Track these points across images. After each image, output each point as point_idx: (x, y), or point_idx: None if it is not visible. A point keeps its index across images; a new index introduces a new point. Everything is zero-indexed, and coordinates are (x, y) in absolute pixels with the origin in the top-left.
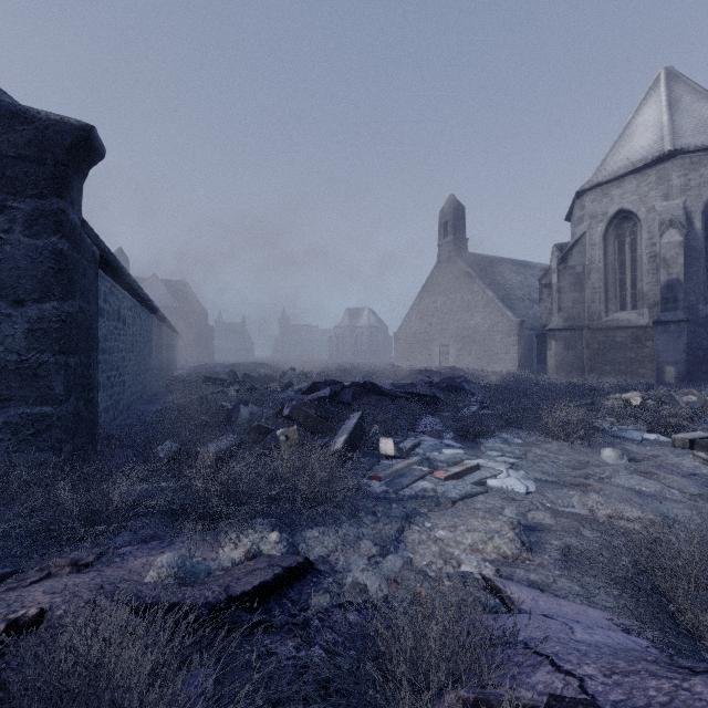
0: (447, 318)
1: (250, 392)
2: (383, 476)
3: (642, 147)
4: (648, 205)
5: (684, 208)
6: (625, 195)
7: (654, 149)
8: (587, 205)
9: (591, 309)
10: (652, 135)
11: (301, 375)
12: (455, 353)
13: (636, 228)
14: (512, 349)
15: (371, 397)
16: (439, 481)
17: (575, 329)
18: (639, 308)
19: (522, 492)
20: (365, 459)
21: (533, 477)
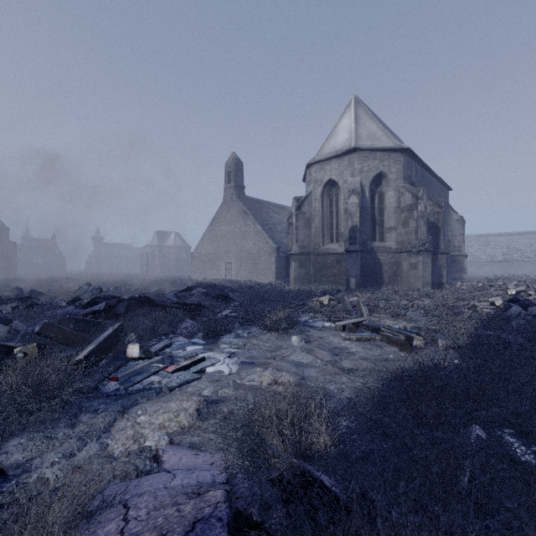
0: (230, 242)
1: (31, 308)
2: (120, 376)
3: (341, 142)
4: (344, 178)
5: (360, 183)
6: (332, 170)
7: (347, 145)
8: (313, 173)
9: (315, 241)
10: (346, 136)
11: (95, 289)
12: (236, 269)
13: (338, 192)
14: (272, 266)
15: (144, 308)
16: (168, 374)
17: (306, 254)
18: (340, 242)
19: (226, 374)
20: (113, 363)
21: (240, 361)
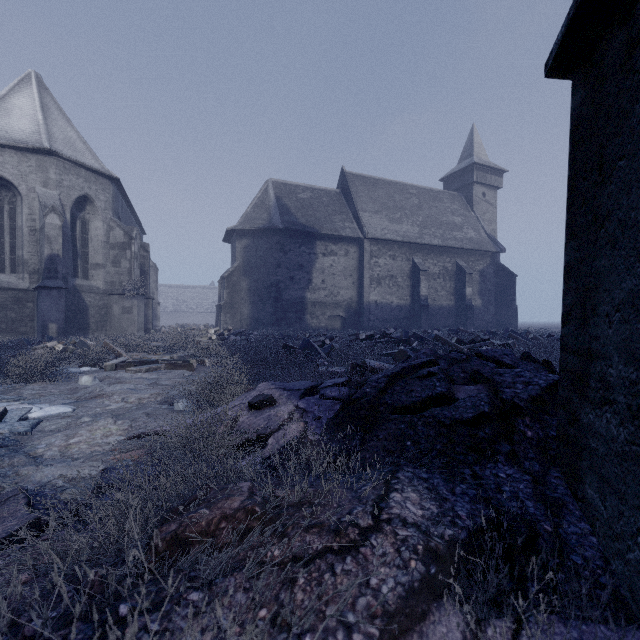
0: None
1: None
2: None
3: (21, 130)
4: (30, 184)
5: (59, 200)
6: (7, 165)
7: (34, 139)
8: None
9: None
10: (30, 124)
11: None
12: None
13: (16, 200)
14: None
15: None
16: None
17: None
18: (20, 272)
19: (71, 410)
20: None
21: (60, 403)
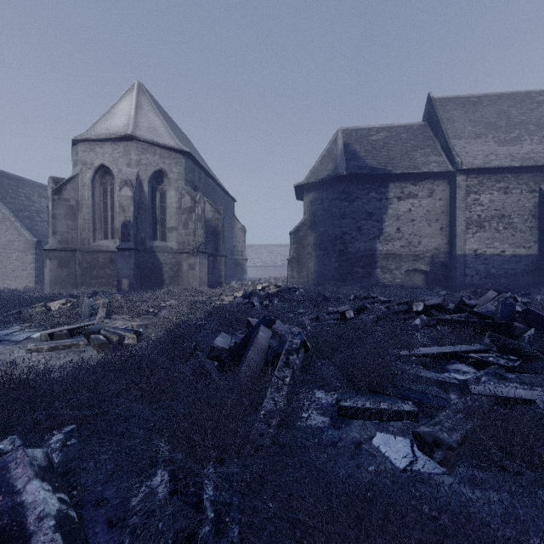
0: None
1: None
2: None
3: (118, 125)
4: (119, 167)
5: (138, 176)
6: (105, 155)
7: (123, 130)
8: (80, 153)
9: (83, 235)
10: (124, 120)
11: None
12: None
13: (114, 181)
14: (29, 266)
15: None
16: None
17: (69, 250)
18: (115, 238)
19: None
20: None
21: None
